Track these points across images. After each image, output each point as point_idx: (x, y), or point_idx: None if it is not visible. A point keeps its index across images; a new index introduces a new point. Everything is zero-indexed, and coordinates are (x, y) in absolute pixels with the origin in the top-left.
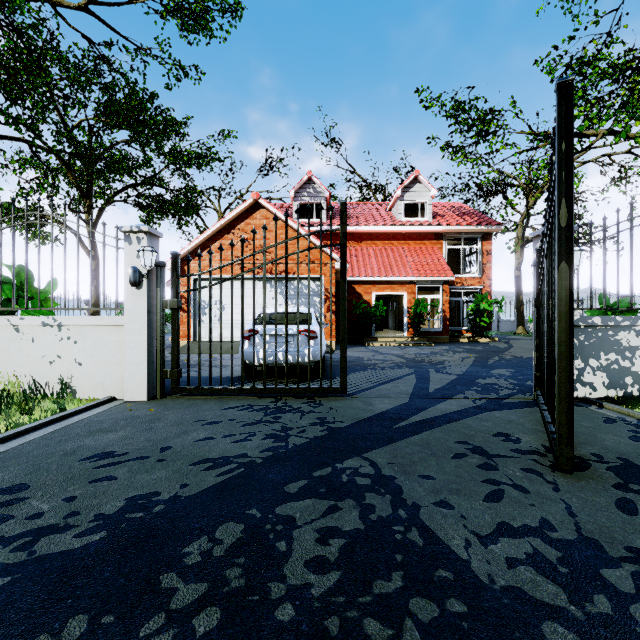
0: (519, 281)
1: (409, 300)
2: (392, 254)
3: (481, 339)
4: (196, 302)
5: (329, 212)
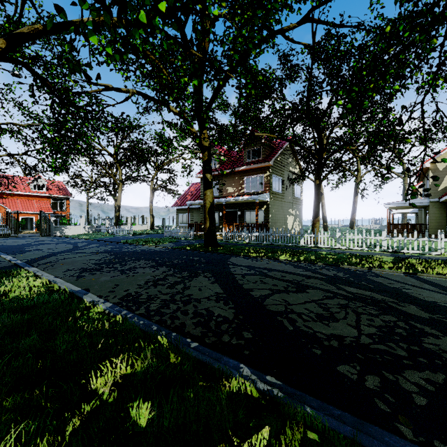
0: (88, 211)
1: (36, 219)
2: (29, 203)
3: None
4: None
5: None
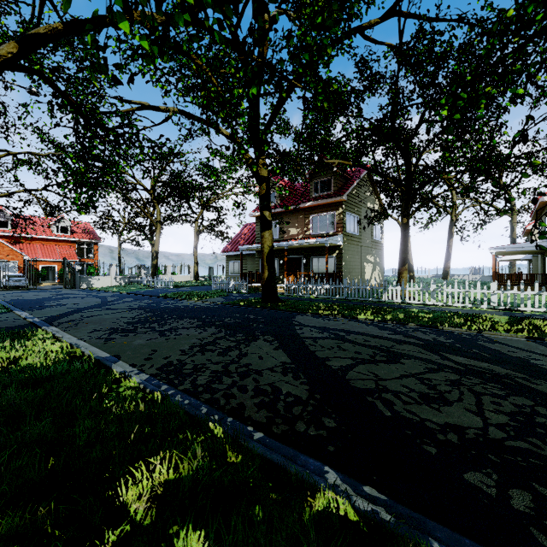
0: (120, 259)
1: (58, 268)
2: (50, 248)
3: None
4: None
5: (12, 223)
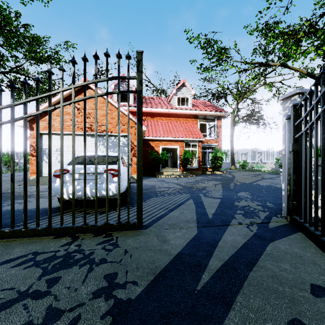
0: (232, 142)
1: (180, 151)
2: (171, 125)
3: (217, 172)
4: (42, 149)
5: (135, 100)
